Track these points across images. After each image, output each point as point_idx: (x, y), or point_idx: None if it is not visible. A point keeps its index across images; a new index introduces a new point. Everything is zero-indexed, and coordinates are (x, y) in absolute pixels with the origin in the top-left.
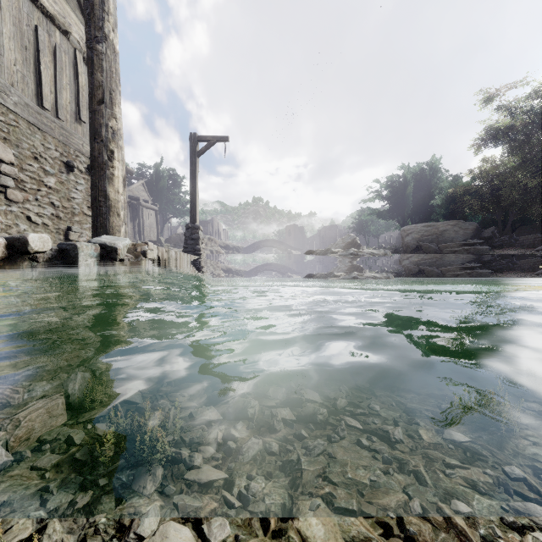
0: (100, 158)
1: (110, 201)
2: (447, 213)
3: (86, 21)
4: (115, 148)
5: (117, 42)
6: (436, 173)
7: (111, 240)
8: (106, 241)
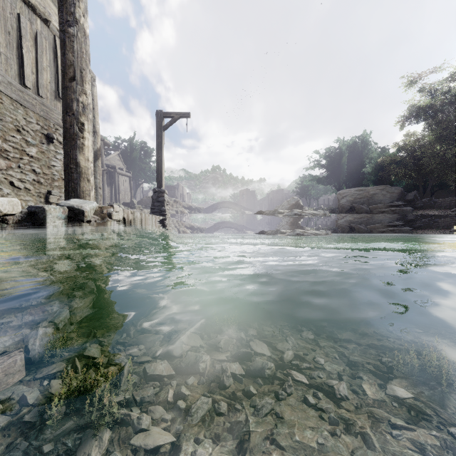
0: (71, 130)
1: (81, 168)
2: (376, 179)
3: (59, 7)
4: (85, 121)
5: (87, 26)
6: (367, 145)
7: (79, 204)
8: (74, 204)
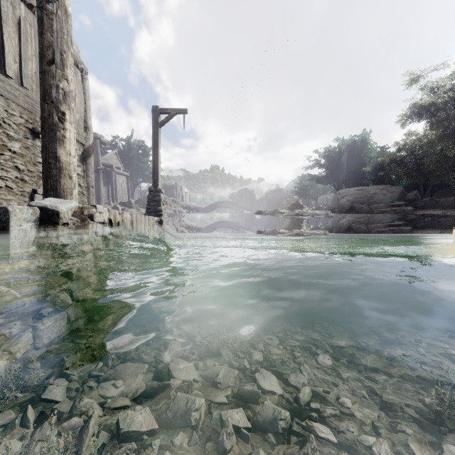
0: (50, 120)
1: (61, 163)
2: (376, 179)
3: None
4: (66, 110)
5: (69, 4)
6: (366, 144)
7: (53, 203)
8: (47, 204)
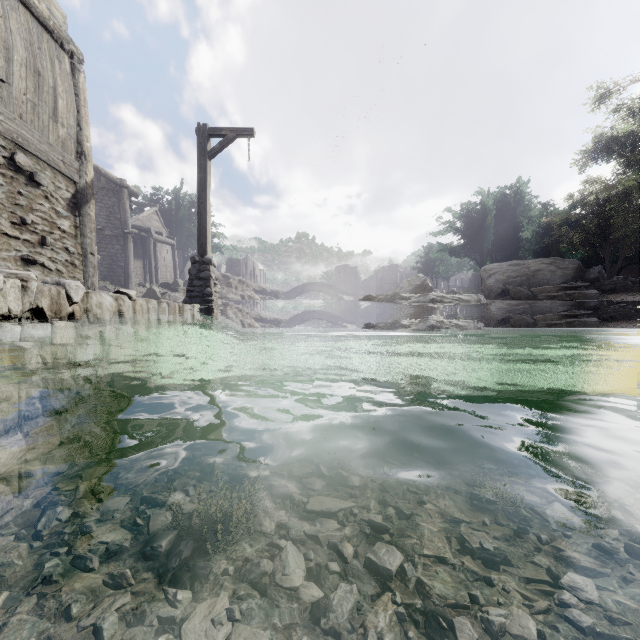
0: None
1: None
2: (539, 249)
3: None
4: None
5: None
6: (523, 199)
7: None
8: None
